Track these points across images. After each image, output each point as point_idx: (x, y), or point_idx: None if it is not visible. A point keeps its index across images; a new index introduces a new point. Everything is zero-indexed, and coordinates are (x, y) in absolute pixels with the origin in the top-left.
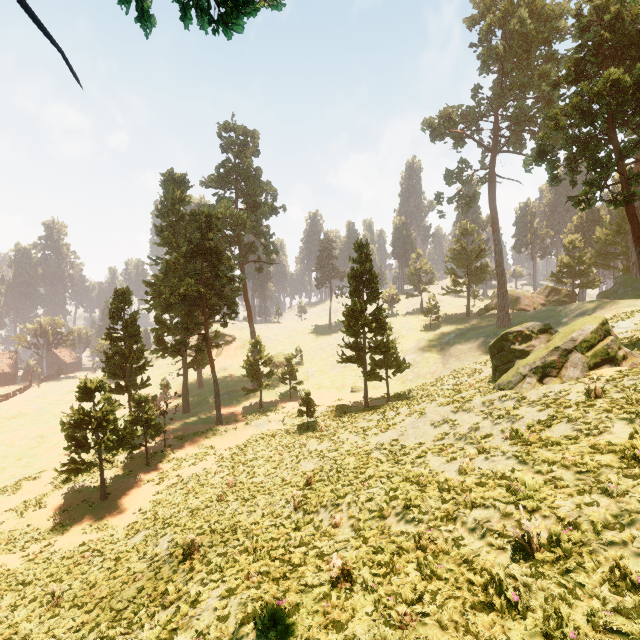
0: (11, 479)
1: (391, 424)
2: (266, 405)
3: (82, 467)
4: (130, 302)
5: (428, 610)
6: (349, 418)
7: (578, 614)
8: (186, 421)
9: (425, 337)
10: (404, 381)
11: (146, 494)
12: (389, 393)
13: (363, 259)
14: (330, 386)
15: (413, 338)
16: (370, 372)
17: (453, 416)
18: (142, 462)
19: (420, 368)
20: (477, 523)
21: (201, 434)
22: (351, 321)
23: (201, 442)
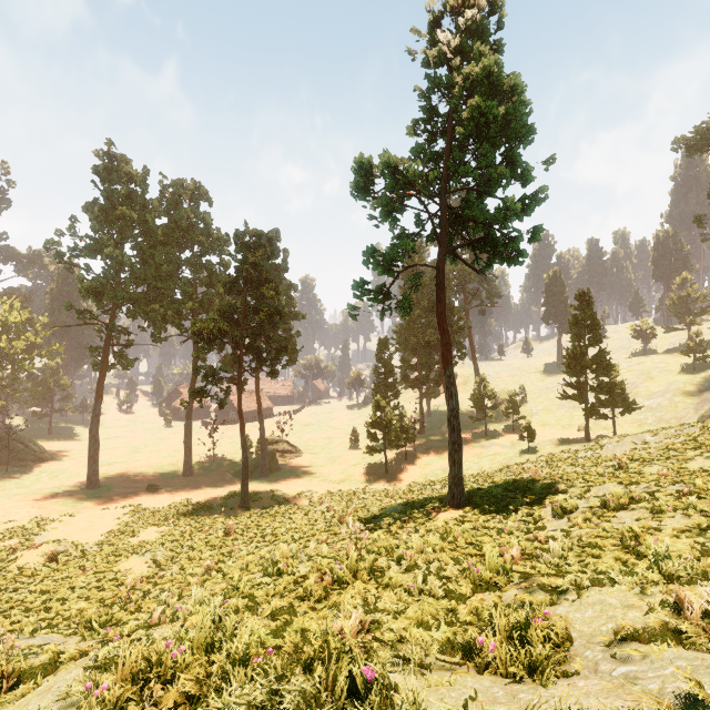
0: (326, 458)
1: (599, 446)
2: (490, 434)
3: (378, 449)
4: (387, 347)
5: (565, 475)
6: (567, 446)
7: (621, 475)
8: (424, 439)
9: (680, 380)
10: (641, 424)
11: (411, 474)
12: (615, 432)
13: (584, 307)
14: (555, 424)
15: (664, 381)
16: (590, 409)
17: (648, 439)
18: (402, 458)
19: (664, 412)
20: (608, 466)
21: (439, 447)
22: (571, 363)
23: (440, 452)
